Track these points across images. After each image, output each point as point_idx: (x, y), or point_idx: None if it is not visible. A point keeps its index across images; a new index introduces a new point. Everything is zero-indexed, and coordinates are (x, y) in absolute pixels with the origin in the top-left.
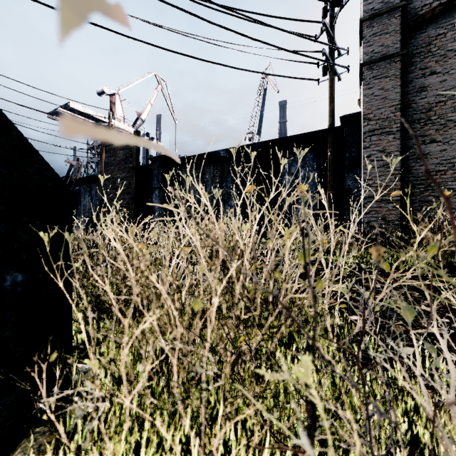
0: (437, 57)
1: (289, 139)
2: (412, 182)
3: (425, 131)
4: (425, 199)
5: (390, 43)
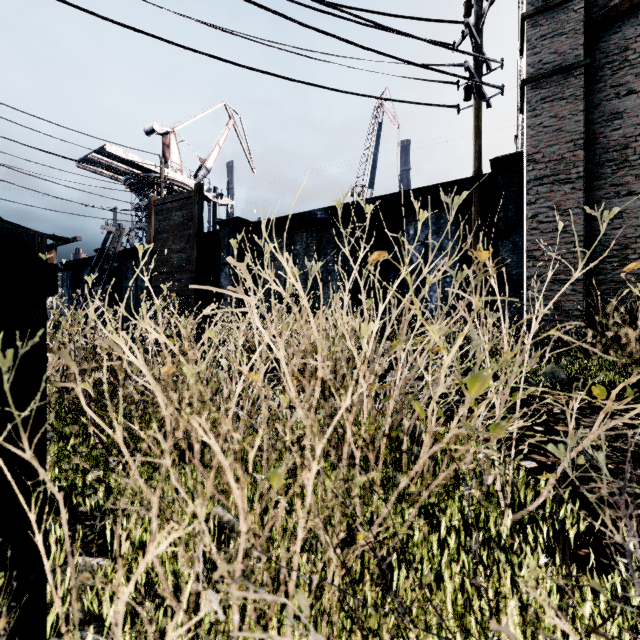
0: (638, 68)
1: (416, 192)
2: (600, 253)
3: (620, 178)
4: (620, 279)
5: (567, 48)
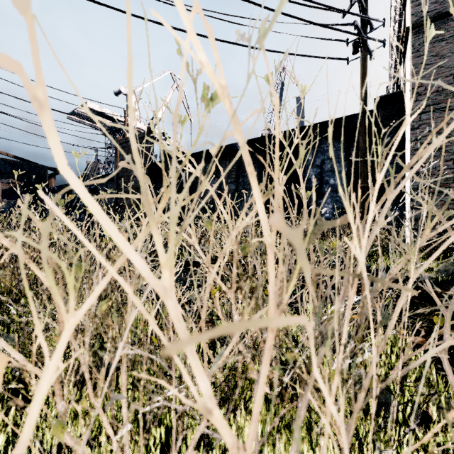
0: None
1: (314, 127)
2: None
3: None
4: None
5: None
